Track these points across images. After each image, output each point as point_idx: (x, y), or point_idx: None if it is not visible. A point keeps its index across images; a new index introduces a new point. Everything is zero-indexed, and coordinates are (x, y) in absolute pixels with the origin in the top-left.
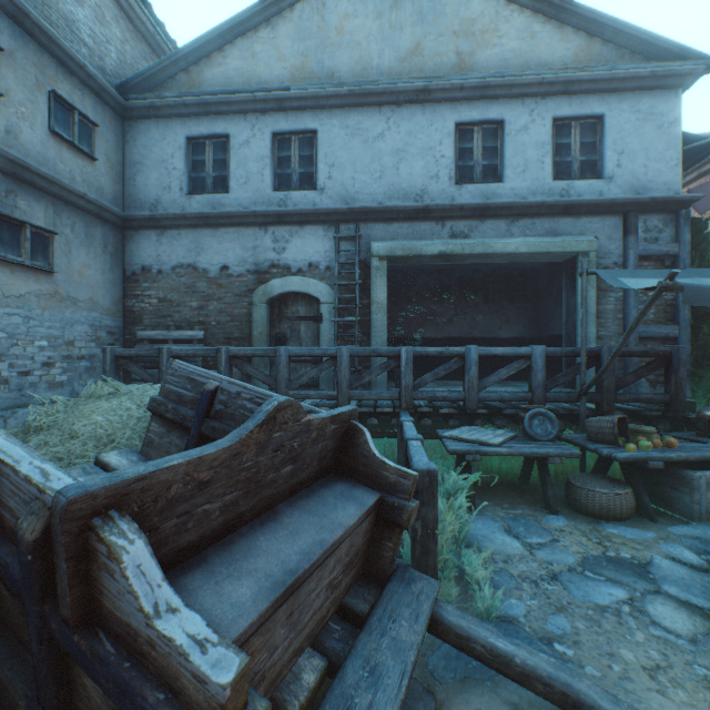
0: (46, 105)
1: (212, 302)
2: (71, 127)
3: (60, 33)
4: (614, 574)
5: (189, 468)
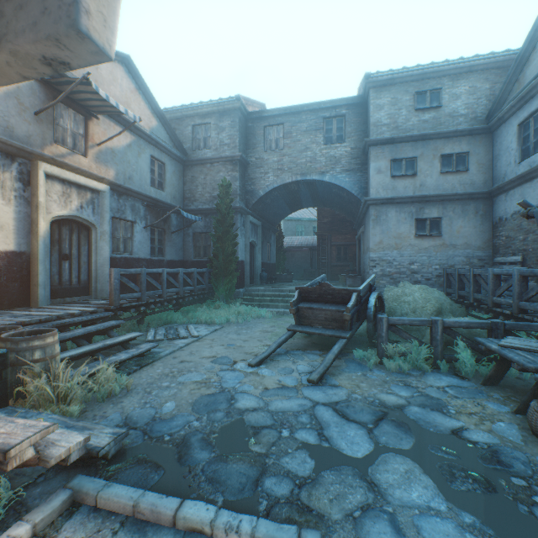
0: (437, 163)
1: (528, 235)
2: (451, 163)
3: (445, 125)
4: (420, 398)
5: (307, 288)
